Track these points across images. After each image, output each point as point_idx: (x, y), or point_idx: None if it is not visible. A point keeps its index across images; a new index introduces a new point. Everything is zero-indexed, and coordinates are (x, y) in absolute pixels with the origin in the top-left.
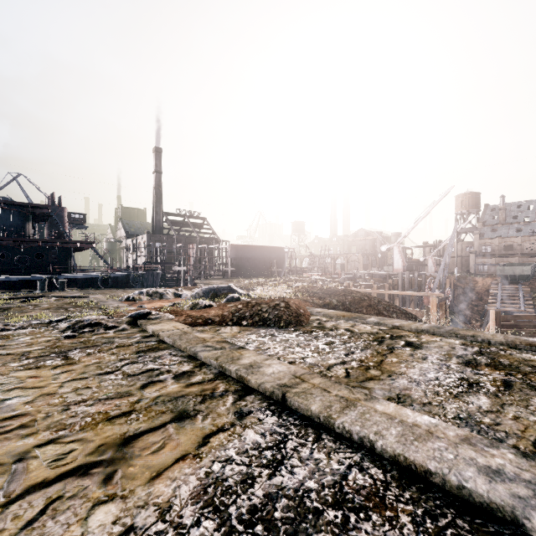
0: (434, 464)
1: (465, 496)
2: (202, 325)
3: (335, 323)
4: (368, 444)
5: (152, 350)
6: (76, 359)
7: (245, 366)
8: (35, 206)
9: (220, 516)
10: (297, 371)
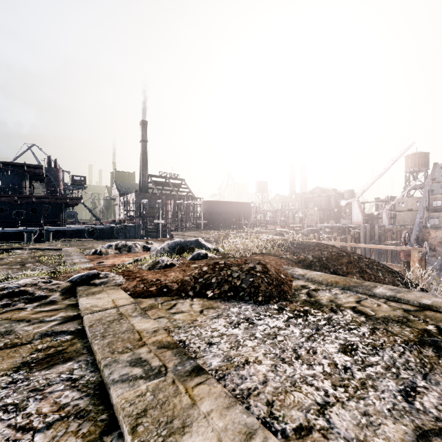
0: None
1: None
2: (154, 295)
3: (330, 295)
4: None
5: (47, 361)
6: None
7: None
8: (30, 166)
9: None
10: None
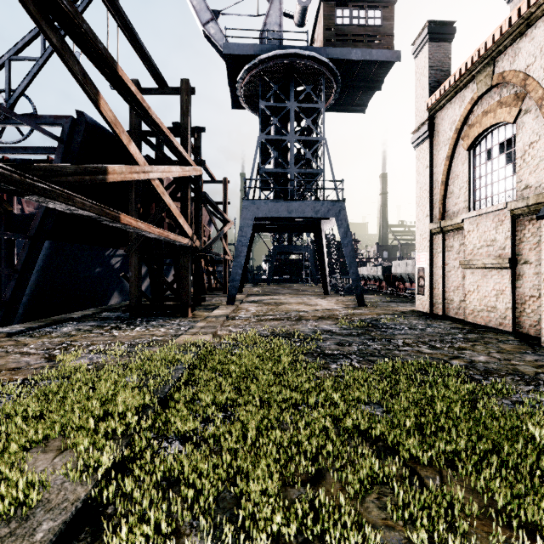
0: None
1: None
2: None
3: None
4: None
5: None
6: None
7: None
8: (355, 241)
9: None
10: None
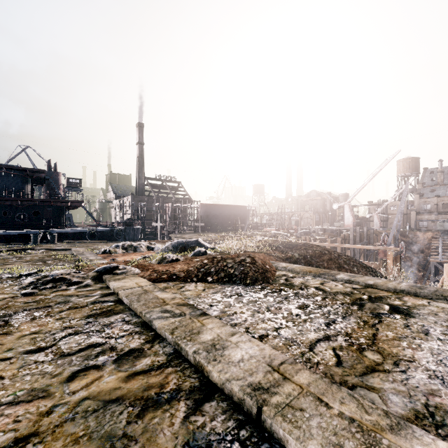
0: None
1: None
2: (166, 281)
3: (303, 280)
4: None
5: (104, 314)
6: (15, 326)
7: (206, 345)
8: (32, 170)
9: None
10: (274, 357)
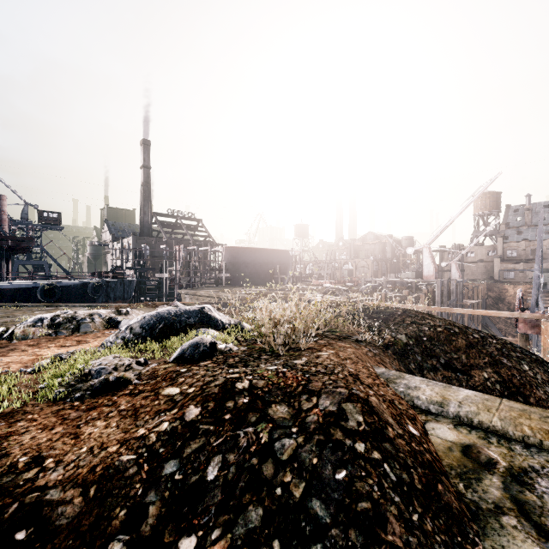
0: None
1: None
2: None
3: None
4: None
5: None
6: None
7: None
8: None
9: None
10: None
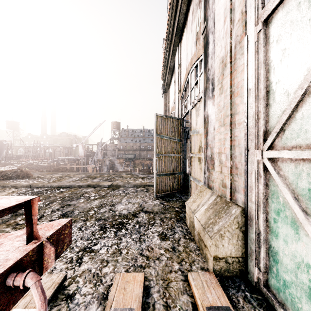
0: (62, 185)
1: (66, 186)
2: None
3: (45, 176)
4: (52, 186)
5: None
6: None
7: (14, 184)
8: None
9: (24, 193)
10: (33, 183)
